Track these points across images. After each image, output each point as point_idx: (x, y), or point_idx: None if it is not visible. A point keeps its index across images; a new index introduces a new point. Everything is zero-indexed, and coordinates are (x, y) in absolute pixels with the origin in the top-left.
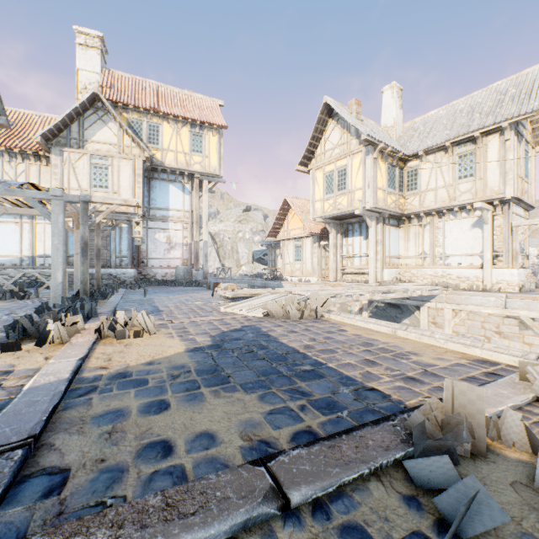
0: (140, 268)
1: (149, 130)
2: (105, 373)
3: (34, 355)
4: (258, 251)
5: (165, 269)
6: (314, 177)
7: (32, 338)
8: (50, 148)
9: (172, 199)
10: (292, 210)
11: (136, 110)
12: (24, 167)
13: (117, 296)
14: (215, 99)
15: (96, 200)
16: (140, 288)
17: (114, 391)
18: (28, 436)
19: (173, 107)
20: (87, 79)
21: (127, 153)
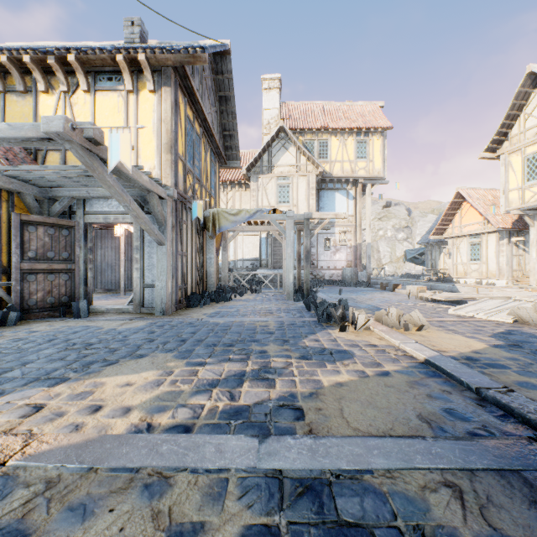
0: (310, 269)
1: (319, 147)
2: (453, 355)
3: (365, 336)
4: (411, 250)
5: (331, 270)
6: (507, 162)
7: (332, 323)
8: (249, 177)
9: (337, 205)
10: (466, 204)
11: (308, 132)
12: (231, 194)
13: (318, 293)
14: (374, 102)
15: (315, 217)
16: (319, 287)
17: (491, 368)
18: (502, 386)
19: (338, 121)
20: (269, 116)
21: (303, 171)
